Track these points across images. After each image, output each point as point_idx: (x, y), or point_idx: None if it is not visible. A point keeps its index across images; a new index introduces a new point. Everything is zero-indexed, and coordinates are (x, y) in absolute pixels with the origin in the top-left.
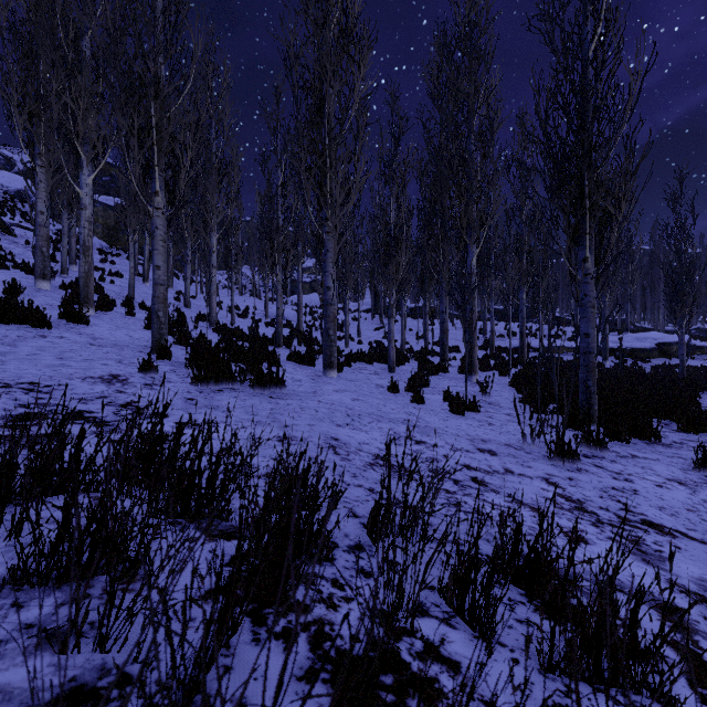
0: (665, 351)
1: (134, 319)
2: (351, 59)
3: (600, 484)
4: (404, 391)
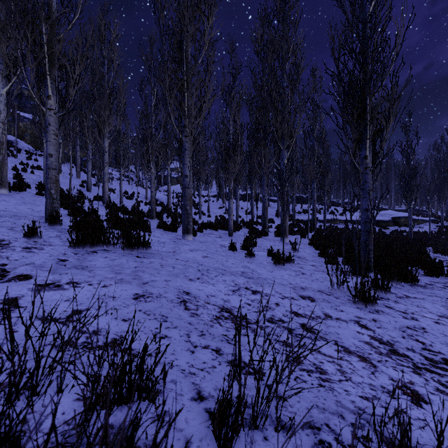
0: (397, 222)
1: (42, 198)
2: (203, 12)
3: (397, 324)
4: (240, 249)
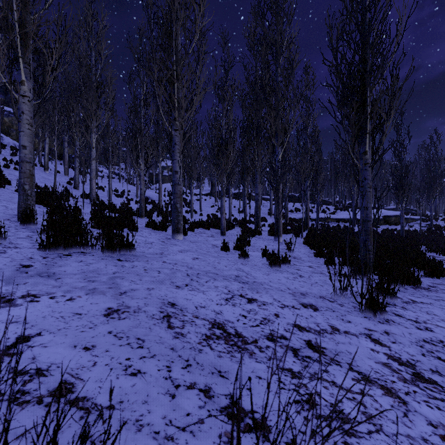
0: (387, 221)
1: None
2: None
3: (412, 337)
4: (233, 249)
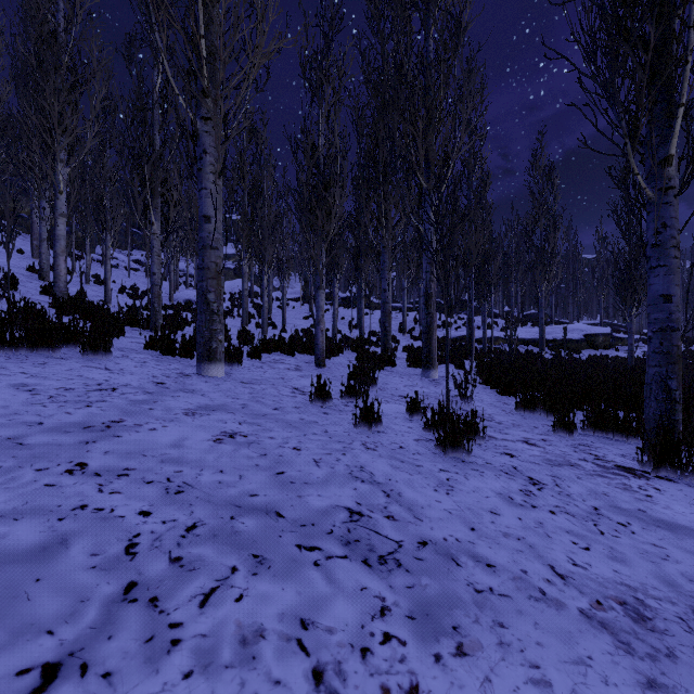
0: (592, 342)
1: None
2: None
3: None
4: (341, 399)
